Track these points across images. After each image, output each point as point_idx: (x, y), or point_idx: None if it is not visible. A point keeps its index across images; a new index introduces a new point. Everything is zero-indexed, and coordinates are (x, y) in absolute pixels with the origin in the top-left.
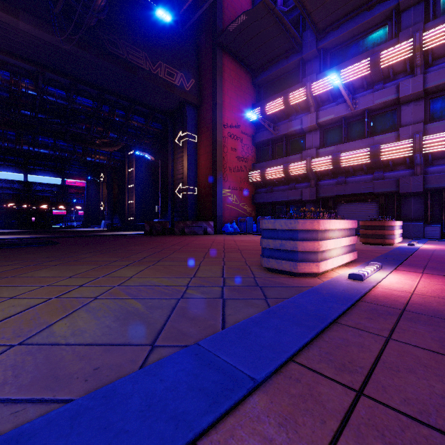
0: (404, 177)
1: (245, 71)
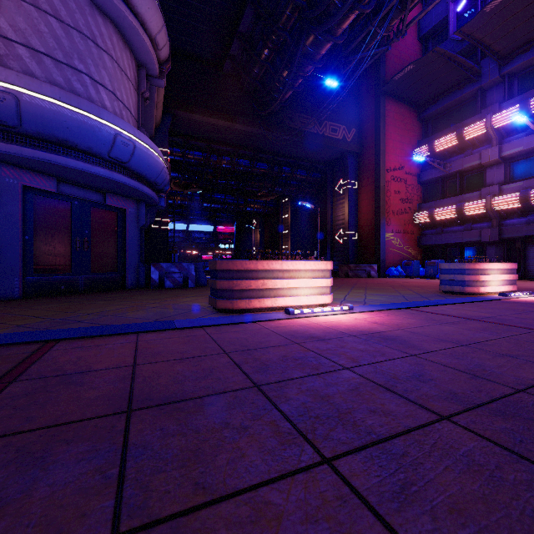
0: None
1: (410, 108)
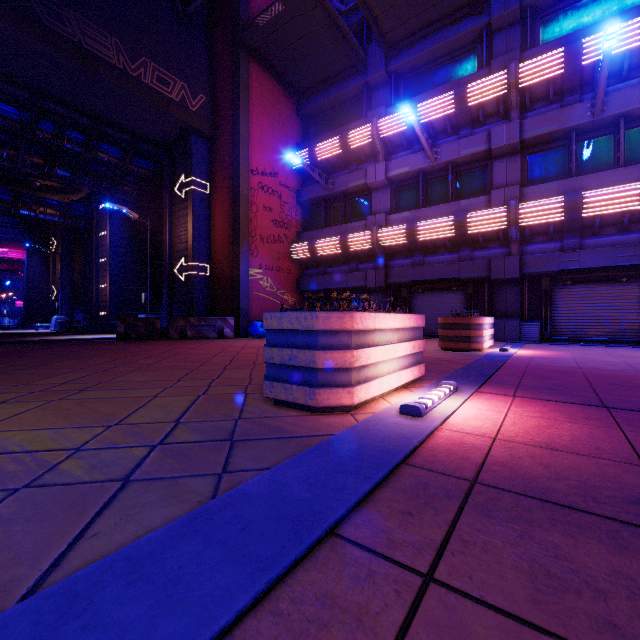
0: (497, 258)
1: (286, 92)
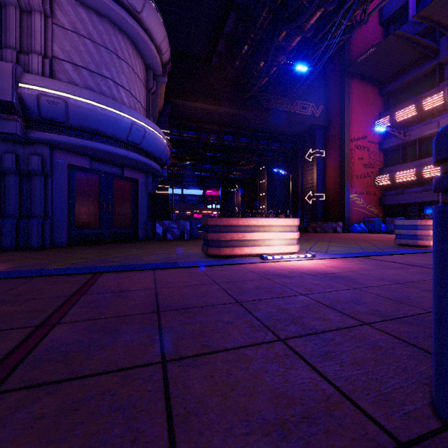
0: None
1: (372, 85)
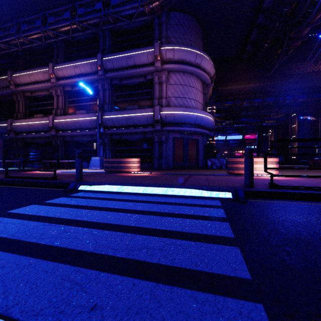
0: None
1: None
